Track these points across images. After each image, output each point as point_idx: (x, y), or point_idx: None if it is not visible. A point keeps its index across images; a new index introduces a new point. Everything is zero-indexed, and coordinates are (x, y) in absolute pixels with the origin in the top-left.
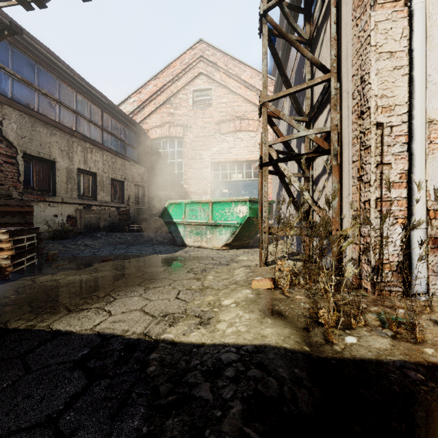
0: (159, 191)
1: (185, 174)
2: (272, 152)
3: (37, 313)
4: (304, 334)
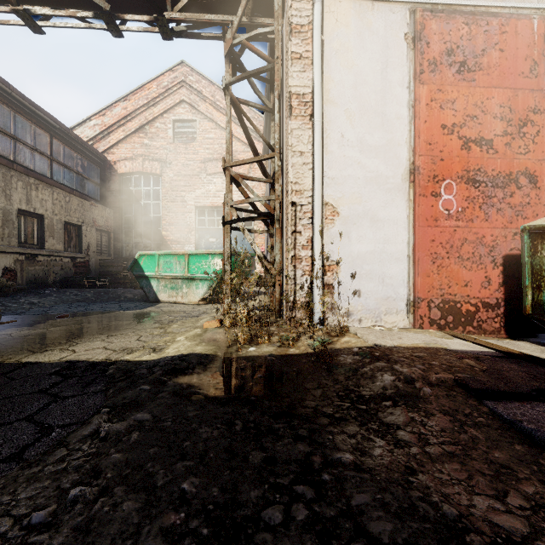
0: (130, 239)
1: (163, 218)
2: (233, 213)
3: (1, 355)
4: (224, 349)
